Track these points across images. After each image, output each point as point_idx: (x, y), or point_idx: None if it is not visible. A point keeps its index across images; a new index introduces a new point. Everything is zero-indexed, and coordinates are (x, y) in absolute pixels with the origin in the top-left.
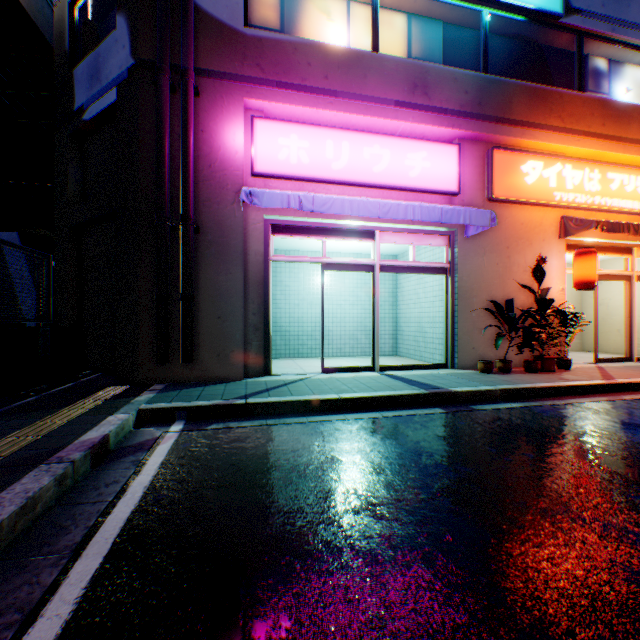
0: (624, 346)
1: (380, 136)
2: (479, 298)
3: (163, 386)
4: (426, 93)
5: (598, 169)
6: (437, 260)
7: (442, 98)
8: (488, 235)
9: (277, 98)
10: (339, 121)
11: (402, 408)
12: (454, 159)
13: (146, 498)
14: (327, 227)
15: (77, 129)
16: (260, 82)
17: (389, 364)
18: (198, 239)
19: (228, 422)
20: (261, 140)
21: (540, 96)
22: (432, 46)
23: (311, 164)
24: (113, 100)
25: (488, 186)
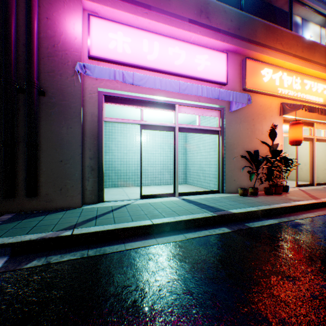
0: (309, 177)
1: (179, 41)
2: (237, 149)
3: (9, 216)
4: (208, 17)
5: (299, 77)
6: (212, 126)
7: (217, 22)
8: (242, 111)
9: (107, 3)
10: (152, 28)
11: (199, 229)
12: (224, 62)
13: None
14: (144, 100)
15: None
16: None
17: (183, 190)
18: (44, 101)
19: (51, 256)
20: (95, 32)
21: (271, 30)
22: None
23: (132, 54)
24: None
25: (243, 81)
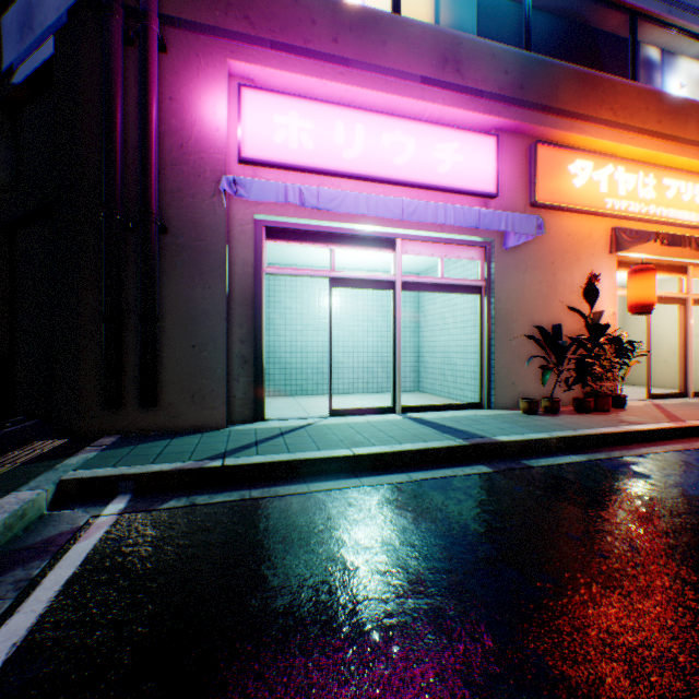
0: (678, 379)
1: (403, 120)
2: (520, 323)
3: (114, 439)
4: (459, 70)
5: (653, 173)
6: (469, 277)
7: (478, 77)
8: (530, 247)
9: (272, 62)
10: (352, 99)
11: (436, 466)
12: (492, 153)
13: (1, 678)
14: (337, 232)
15: (6, 97)
16: (249, 40)
17: (412, 403)
18: (165, 242)
19: (195, 495)
20: (251, 116)
21: (590, 83)
22: (464, 17)
23: (316, 150)
24: (49, 54)
25: (531, 188)
